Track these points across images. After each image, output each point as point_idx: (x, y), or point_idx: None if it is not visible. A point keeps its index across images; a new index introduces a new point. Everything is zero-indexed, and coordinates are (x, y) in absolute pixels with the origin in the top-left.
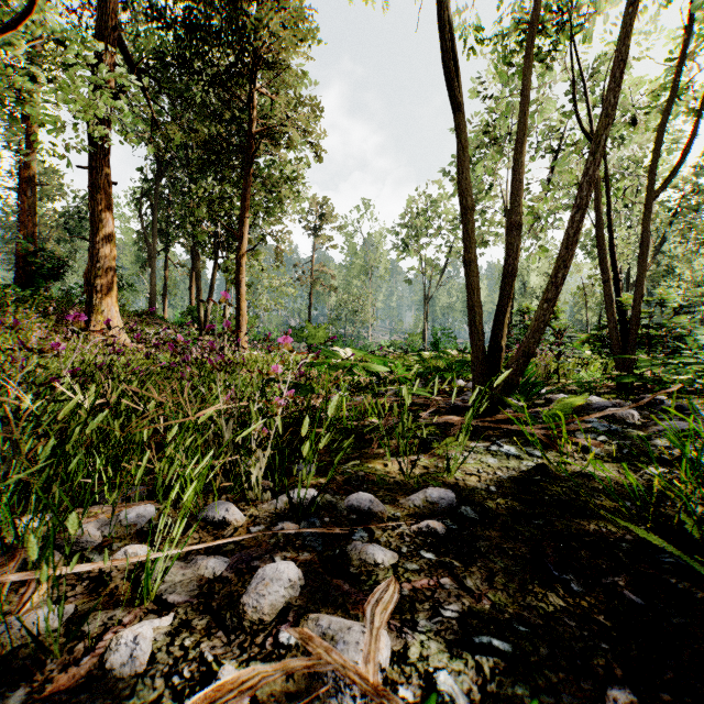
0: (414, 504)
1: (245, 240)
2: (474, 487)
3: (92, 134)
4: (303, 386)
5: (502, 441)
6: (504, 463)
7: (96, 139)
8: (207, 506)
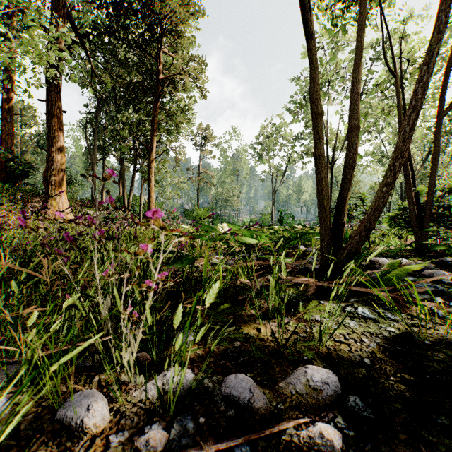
0: (295, 390)
1: (154, 151)
2: (350, 362)
3: (45, 75)
4: (185, 256)
5: (352, 301)
6: (364, 327)
7: (48, 78)
8: (70, 398)
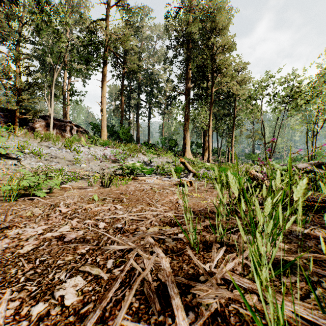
0: None
1: (233, 136)
2: None
3: None
4: None
5: None
6: None
7: None
8: None
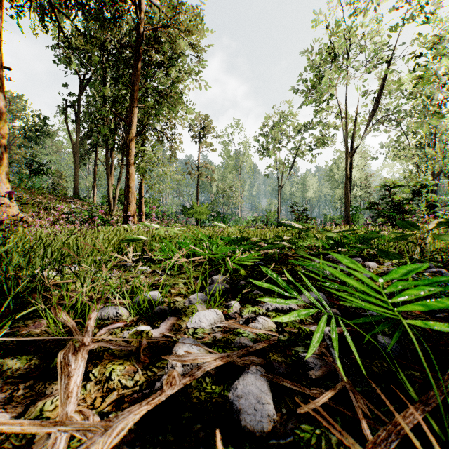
0: None
1: (134, 126)
2: None
3: None
4: None
5: None
6: None
7: None
8: None
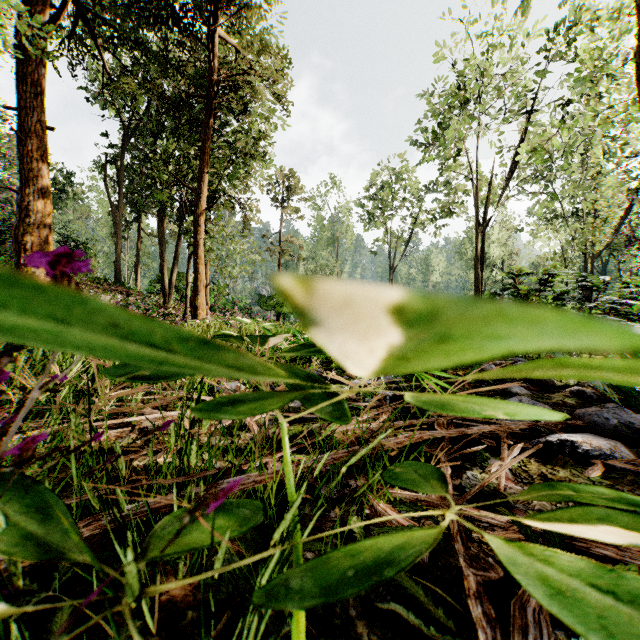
0: None
1: (203, 197)
2: None
3: None
4: None
5: None
6: None
7: None
8: None
